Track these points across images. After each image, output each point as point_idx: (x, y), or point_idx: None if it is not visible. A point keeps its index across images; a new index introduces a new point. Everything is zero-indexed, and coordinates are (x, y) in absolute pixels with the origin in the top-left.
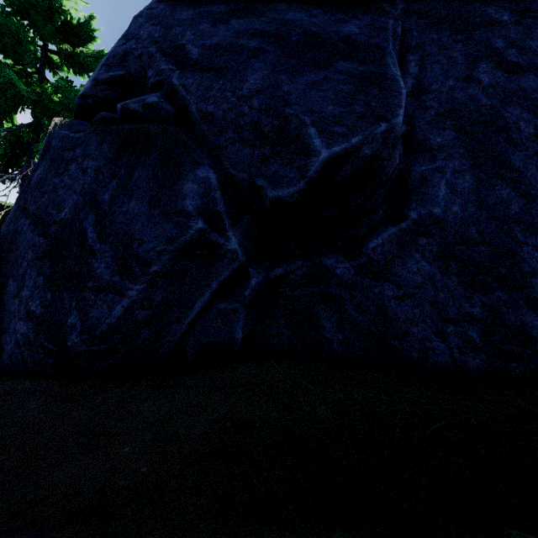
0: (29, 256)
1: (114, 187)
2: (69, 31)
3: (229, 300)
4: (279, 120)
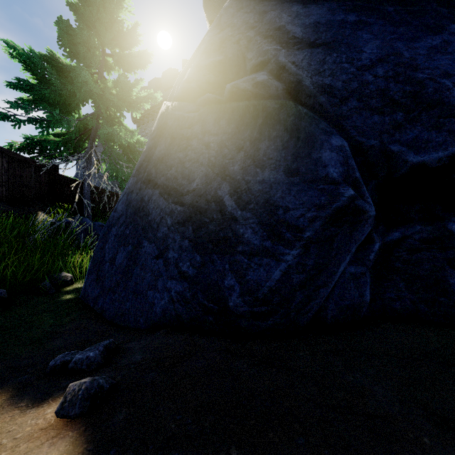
0: (168, 222)
1: (243, 159)
2: (120, 37)
3: (355, 264)
4: (411, 86)
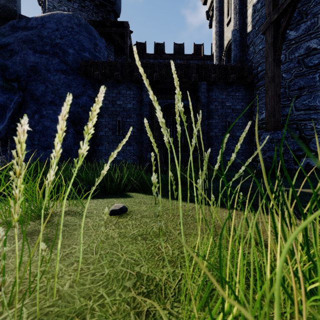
0: None
1: None
2: None
3: None
4: None
